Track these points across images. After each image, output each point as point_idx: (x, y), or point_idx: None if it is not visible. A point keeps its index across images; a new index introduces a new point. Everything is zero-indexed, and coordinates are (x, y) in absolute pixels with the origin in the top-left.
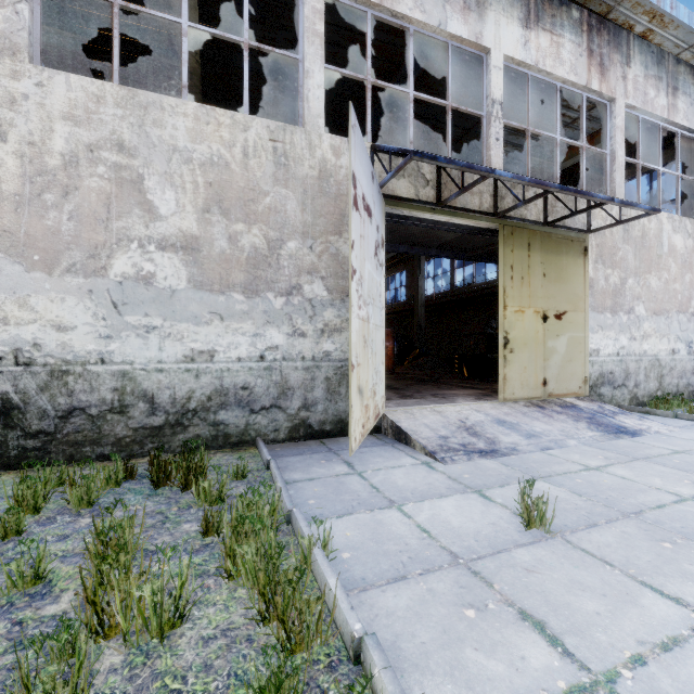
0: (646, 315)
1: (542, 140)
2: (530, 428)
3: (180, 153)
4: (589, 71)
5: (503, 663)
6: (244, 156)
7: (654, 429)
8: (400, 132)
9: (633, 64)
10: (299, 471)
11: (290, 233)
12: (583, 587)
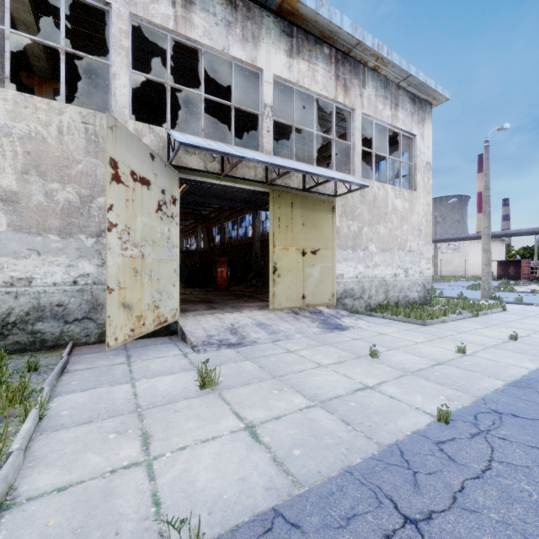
0: (377, 251)
1: (329, 128)
2: (277, 328)
3: (0, 128)
4: (336, 89)
5: (103, 457)
6: (59, 133)
7: (359, 326)
8: (229, 114)
9: (368, 87)
10: (86, 363)
11: (99, 191)
12: (198, 417)
